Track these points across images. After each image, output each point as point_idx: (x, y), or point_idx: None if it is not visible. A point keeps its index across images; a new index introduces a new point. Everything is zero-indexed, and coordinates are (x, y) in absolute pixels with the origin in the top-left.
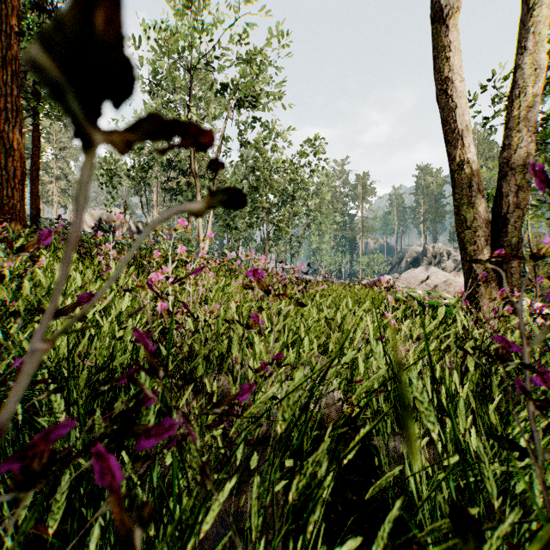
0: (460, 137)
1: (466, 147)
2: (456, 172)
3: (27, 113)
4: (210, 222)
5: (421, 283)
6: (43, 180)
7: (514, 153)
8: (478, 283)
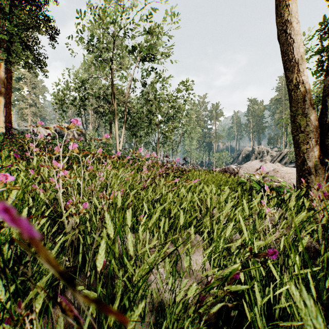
0: (296, 65)
1: (300, 72)
2: (293, 90)
3: (4, 61)
4: (122, 132)
5: (256, 170)
6: (22, 107)
7: None
8: None
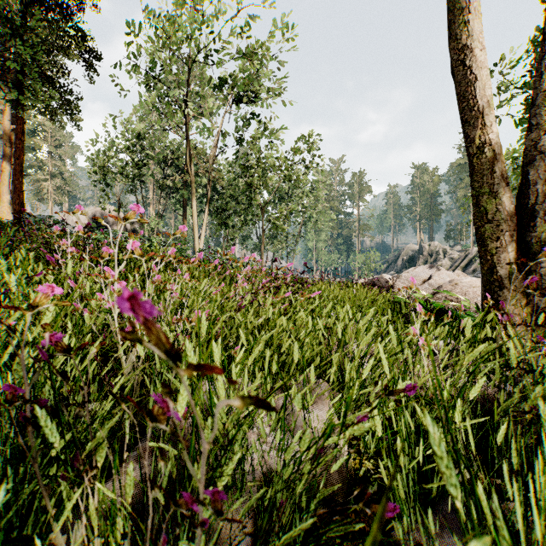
0: (479, 115)
1: (487, 126)
2: (475, 156)
3: (12, 105)
4: (204, 219)
5: (423, 282)
6: (38, 178)
7: (542, 134)
8: (529, 290)
